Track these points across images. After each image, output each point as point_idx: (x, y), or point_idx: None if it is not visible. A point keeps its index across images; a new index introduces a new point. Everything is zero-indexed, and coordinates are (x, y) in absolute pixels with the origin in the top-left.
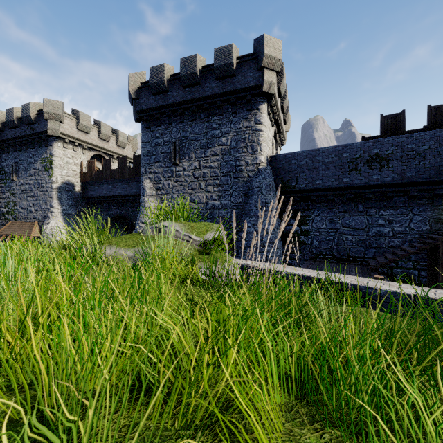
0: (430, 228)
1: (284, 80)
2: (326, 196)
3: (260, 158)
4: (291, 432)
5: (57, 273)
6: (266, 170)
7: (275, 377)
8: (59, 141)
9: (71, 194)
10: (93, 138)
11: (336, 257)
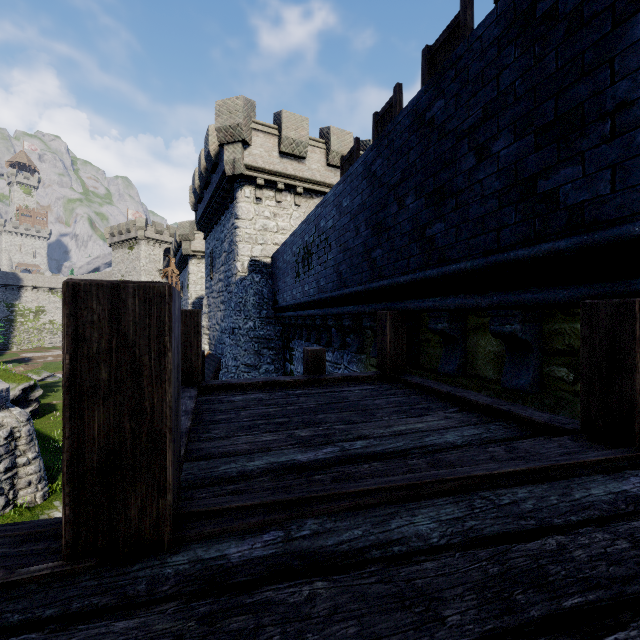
0: None
1: (287, 136)
2: None
3: (237, 265)
4: None
5: None
6: (245, 281)
7: None
8: (193, 258)
9: None
10: None
11: None
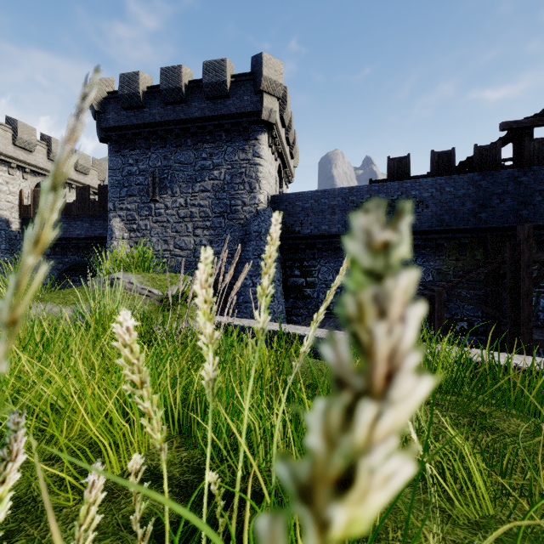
0: (433, 279)
1: (287, 108)
2: (333, 243)
3: (259, 197)
4: (152, 454)
5: None
6: (267, 212)
7: None
8: None
9: (5, 235)
10: (39, 158)
11: None
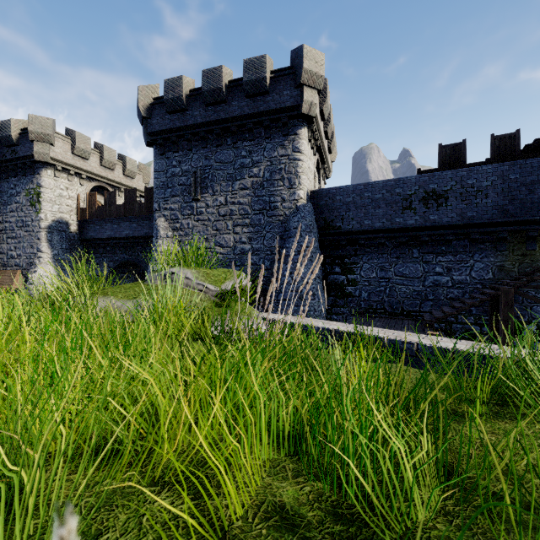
0: (493, 276)
1: (327, 100)
2: (376, 239)
3: (299, 193)
4: (269, 485)
5: (35, 329)
6: (306, 208)
7: (264, 432)
8: (49, 168)
9: (65, 236)
10: (93, 165)
11: (387, 311)
